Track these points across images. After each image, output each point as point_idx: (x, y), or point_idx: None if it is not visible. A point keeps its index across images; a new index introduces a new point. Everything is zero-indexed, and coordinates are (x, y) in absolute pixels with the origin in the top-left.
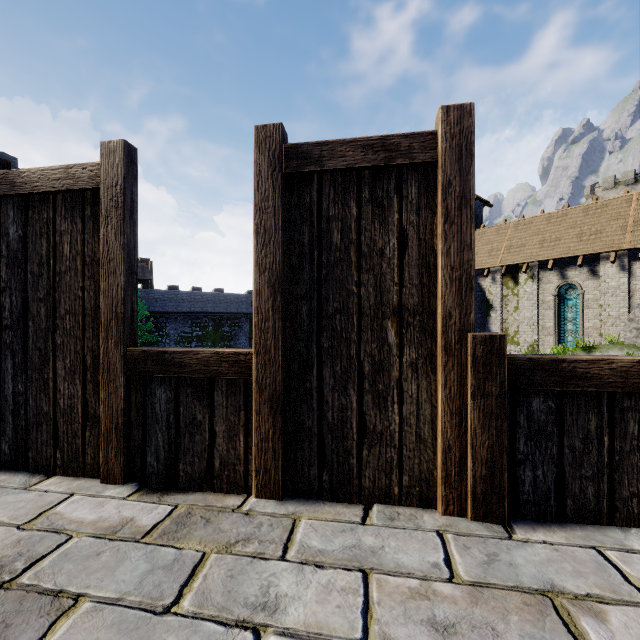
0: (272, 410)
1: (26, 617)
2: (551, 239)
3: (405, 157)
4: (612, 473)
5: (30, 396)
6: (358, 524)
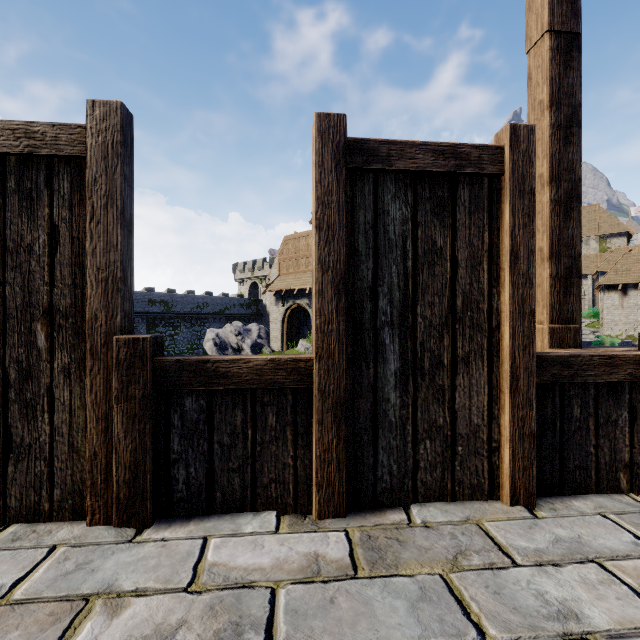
0: None
1: None
2: None
3: (52, 148)
4: (257, 463)
5: None
6: None
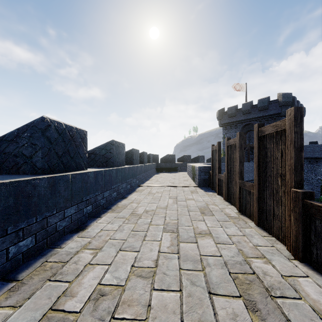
0: (256, 201)
1: (210, 215)
2: None
3: (280, 128)
4: None
5: (231, 188)
6: (261, 236)
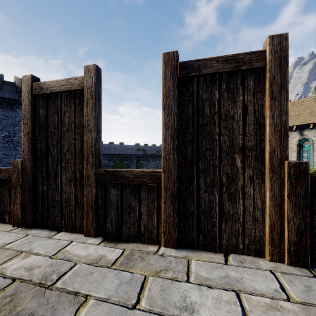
0: (172, 201)
1: (62, 305)
2: (295, 115)
3: (247, 65)
4: None
5: (49, 192)
6: (223, 264)
